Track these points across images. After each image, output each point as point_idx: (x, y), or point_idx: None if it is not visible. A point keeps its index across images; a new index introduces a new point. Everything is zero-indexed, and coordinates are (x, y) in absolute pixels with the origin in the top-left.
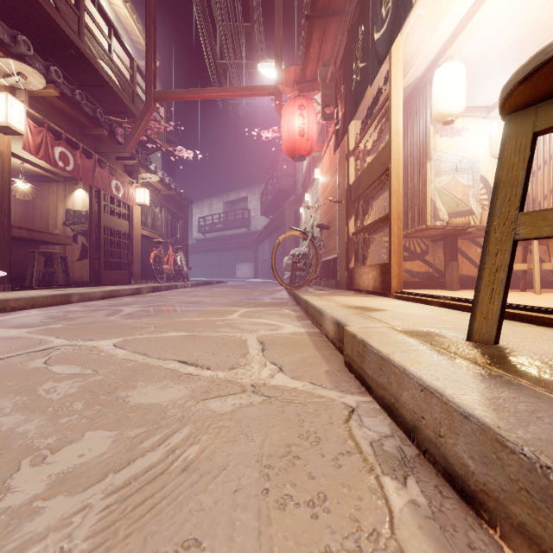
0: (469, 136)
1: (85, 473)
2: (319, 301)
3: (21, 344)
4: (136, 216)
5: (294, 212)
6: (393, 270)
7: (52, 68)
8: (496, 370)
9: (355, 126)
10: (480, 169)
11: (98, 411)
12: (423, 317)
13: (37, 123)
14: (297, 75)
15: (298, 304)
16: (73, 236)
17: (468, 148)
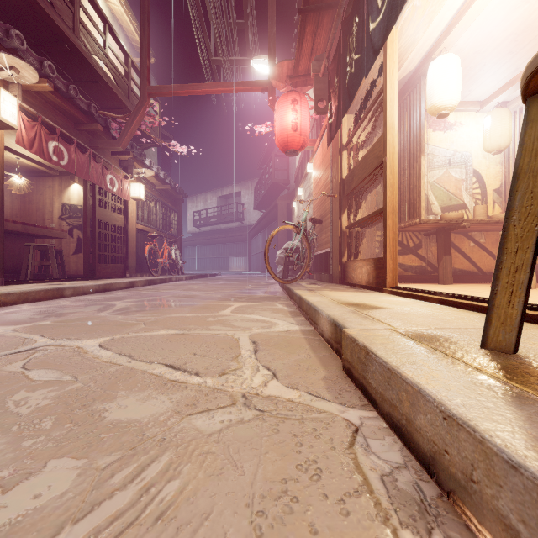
0: (462, 130)
1: (36, 525)
2: (313, 297)
3: (2, 344)
4: (131, 210)
5: (286, 207)
6: (388, 264)
7: (45, 63)
8: (529, 391)
9: (348, 120)
10: (473, 163)
11: (68, 431)
12: (425, 316)
13: (31, 117)
14: (290, 70)
15: (291, 299)
16: (68, 230)
17: (461, 142)
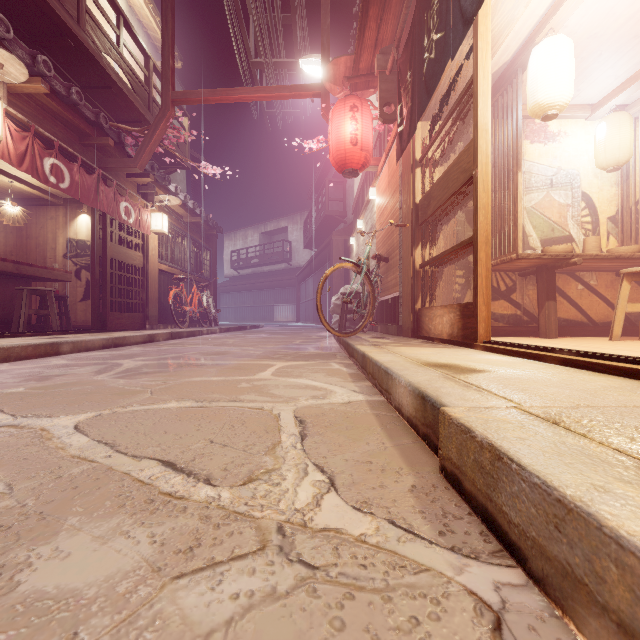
0: (567, 141)
1: None
2: (382, 355)
3: None
4: (151, 247)
5: (343, 244)
6: (480, 311)
7: (39, 58)
8: None
9: (423, 129)
10: (582, 184)
11: None
12: (555, 385)
13: (22, 127)
14: (348, 69)
15: (351, 356)
16: (75, 271)
17: (566, 157)
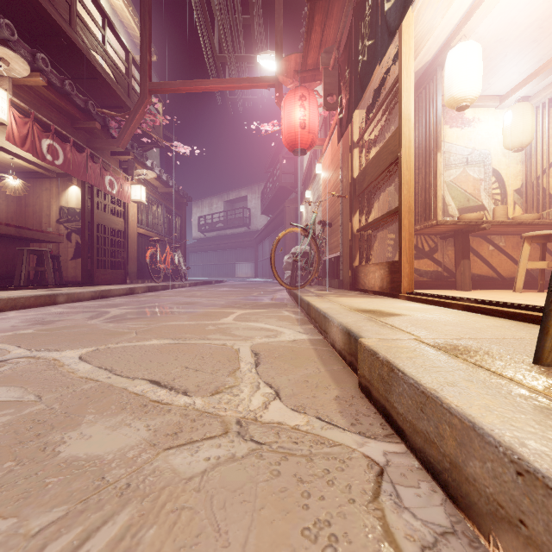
0: (480, 126)
1: None
2: (322, 304)
3: None
4: (131, 213)
5: (294, 211)
6: (404, 268)
7: (38, 55)
8: None
9: (360, 116)
10: (492, 162)
11: (5, 473)
12: (451, 324)
13: (24, 114)
14: (298, 64)
15: (299, 305)
16: (66, 234)
17: (480, 139)
